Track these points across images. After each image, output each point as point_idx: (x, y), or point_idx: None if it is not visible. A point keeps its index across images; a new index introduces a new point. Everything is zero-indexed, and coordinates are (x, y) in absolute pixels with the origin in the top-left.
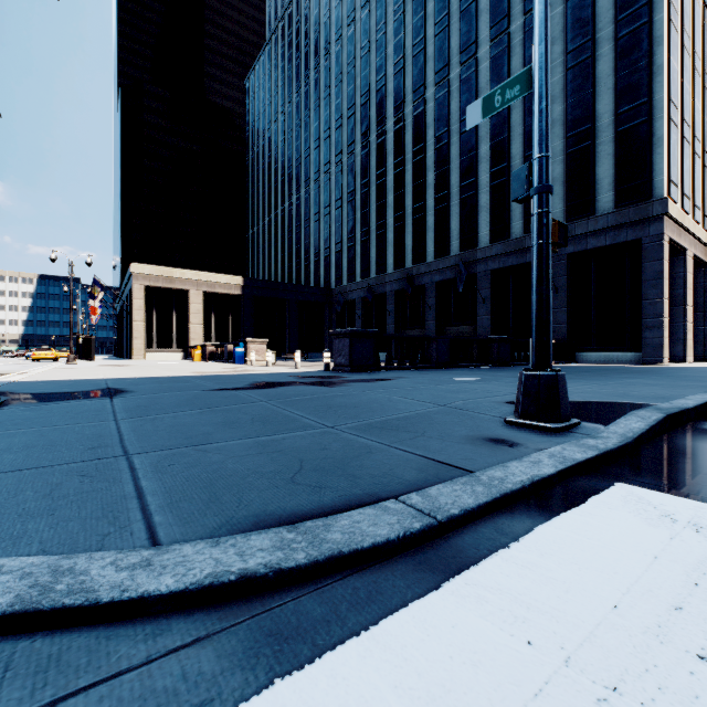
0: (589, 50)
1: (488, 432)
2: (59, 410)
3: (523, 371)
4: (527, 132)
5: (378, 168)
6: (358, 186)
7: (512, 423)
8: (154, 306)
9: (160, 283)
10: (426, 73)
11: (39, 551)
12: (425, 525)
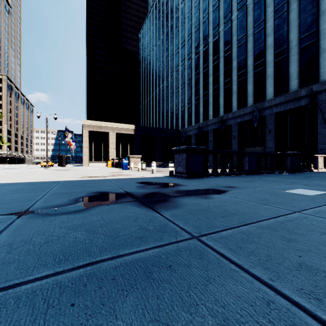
0: None
1: None
2: None
3: None
4: (301, 23)
5: (204, 64)
6: (193, 75)
7: None
8: (93, 140)
9: (95, 129)
10: (232, 5)
11: None
12: None
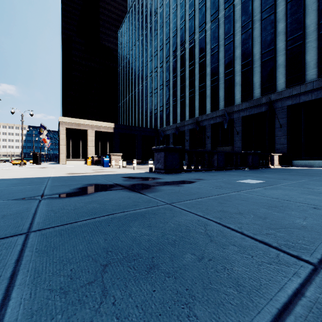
0: None
1: None
2: None
3: None
4: (263, 40)
5: (181, 67)
6: (171, 77)
7: None
8: (70, 138)
9: (73, 126)
10: (206, 16)
11: None
12: None
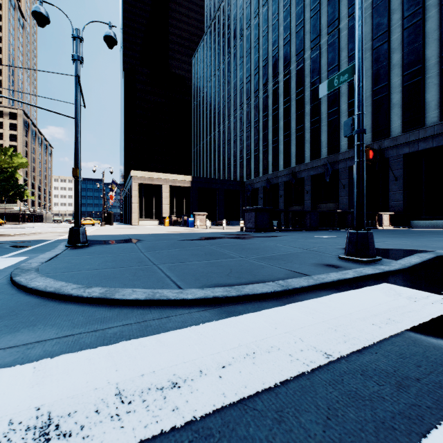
0: (420, 14)
1: (327, 262)
2: (114, 248)
3: (348, 230)
4: (374, 74)
5: (273, 105)
6: (260, 117)
7: (342, 258)
8: (143, 194)
9: (146, 181)
10: (305, 42)
11: (143, 288)
12: (283, 289)
